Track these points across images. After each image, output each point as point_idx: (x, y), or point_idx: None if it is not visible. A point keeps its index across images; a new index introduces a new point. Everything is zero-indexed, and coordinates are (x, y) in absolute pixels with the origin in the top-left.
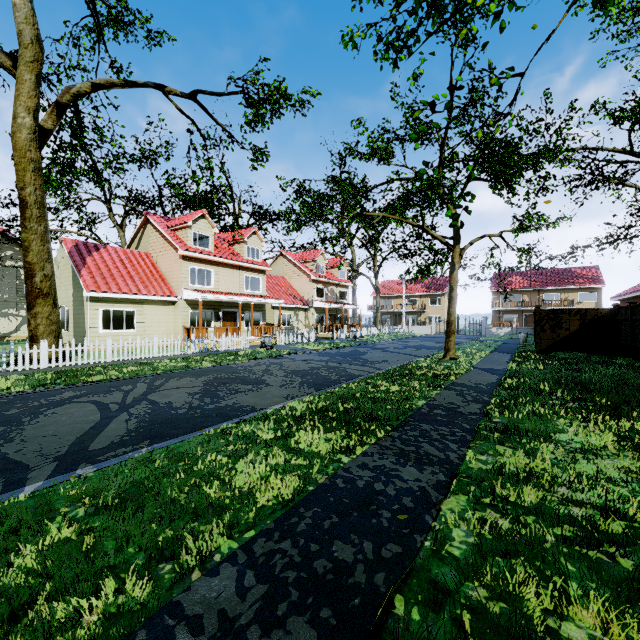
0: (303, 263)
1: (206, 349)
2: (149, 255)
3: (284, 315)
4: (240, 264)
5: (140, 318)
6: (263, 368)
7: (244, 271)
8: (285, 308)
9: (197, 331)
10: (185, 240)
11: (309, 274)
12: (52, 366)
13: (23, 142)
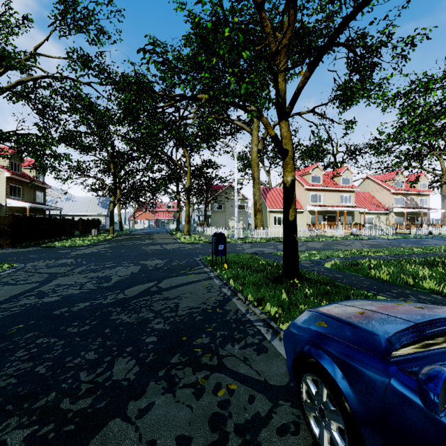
0: (384, 182)
1: (319, 235)
2: None
3: (368, 218)
4: (337, 189)
5: None
6: (350, 242)
7: (340, 192)
8: (369, 213)
9: (314, 226)
10: (307, 180)
11: (389, 189)
12: (263, 237)
13: (254, 157)
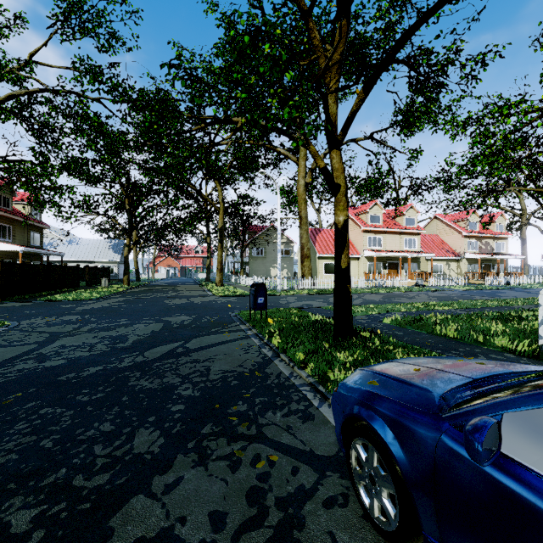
0: (455, 222)
1: (379, 285)
2: None
3: (436, 265)
4: (400, 231)
5: None
6: (415, 294)
7: (403, 235)
8: (437, 260)
9: (372, 275)
10: (365, 220)
11: (461, 231)
12: (312, 288)
13: (301, 192)
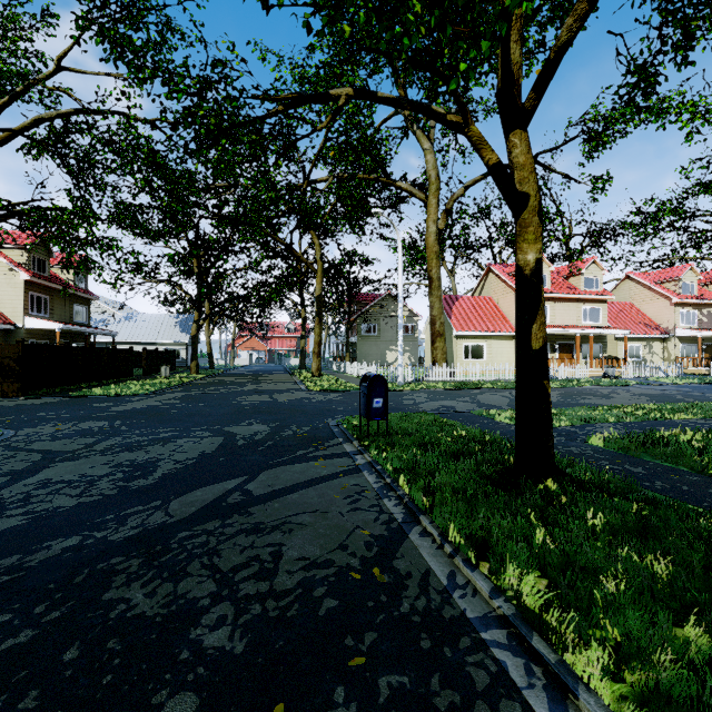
0: (660, 284)
1: None
2: (491, 299)
3: (631, 347)
4: (577, 297)
5: (488, 350)
6: (608, 391)
7: (581, 303)
8: (632, 339)
9: None
10: None
11: (669, 296)
12: (448, 380)
13: (431, 243)
